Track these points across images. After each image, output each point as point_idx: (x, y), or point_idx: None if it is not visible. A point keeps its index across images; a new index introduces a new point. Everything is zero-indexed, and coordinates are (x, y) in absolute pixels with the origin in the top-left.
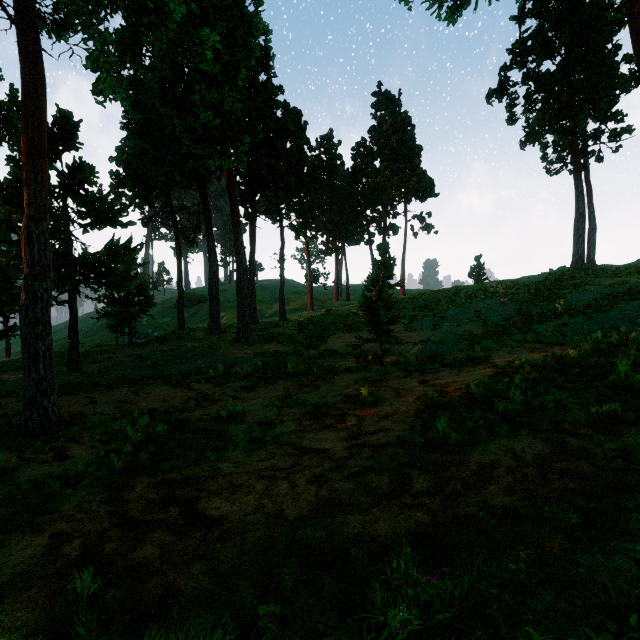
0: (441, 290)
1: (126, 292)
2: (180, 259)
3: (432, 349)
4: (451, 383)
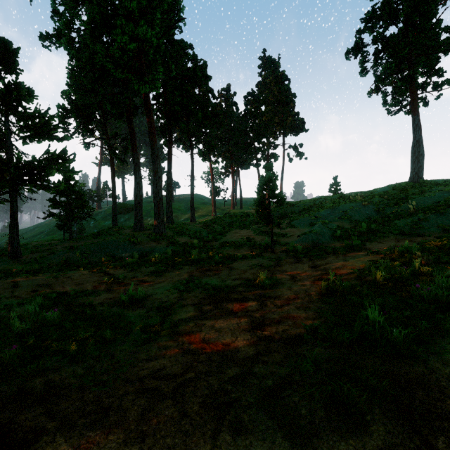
0: (311, 199)
1: (67, 197)
2: (114, 174)
3: (313, 240)
4: (341, 267)
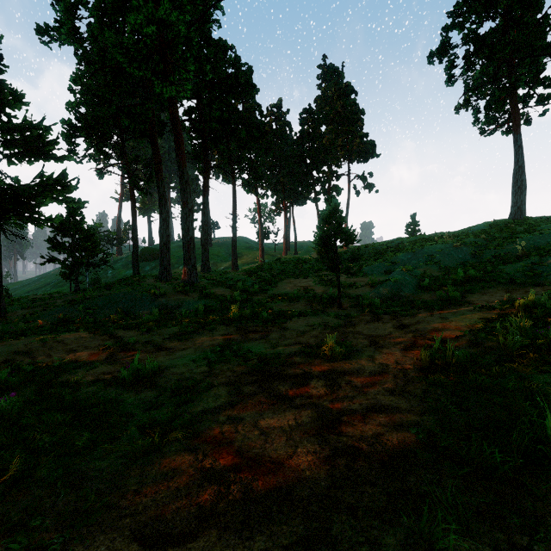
0: (384, 242)
1: (72, 237)
2: (134, 210)
3: (394, 291)
4: (442, 328)
